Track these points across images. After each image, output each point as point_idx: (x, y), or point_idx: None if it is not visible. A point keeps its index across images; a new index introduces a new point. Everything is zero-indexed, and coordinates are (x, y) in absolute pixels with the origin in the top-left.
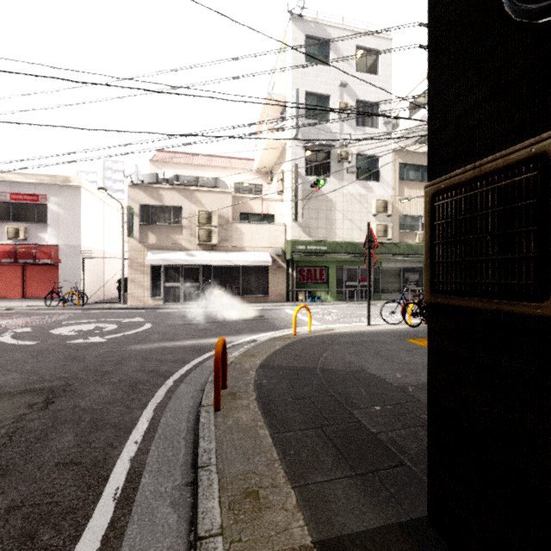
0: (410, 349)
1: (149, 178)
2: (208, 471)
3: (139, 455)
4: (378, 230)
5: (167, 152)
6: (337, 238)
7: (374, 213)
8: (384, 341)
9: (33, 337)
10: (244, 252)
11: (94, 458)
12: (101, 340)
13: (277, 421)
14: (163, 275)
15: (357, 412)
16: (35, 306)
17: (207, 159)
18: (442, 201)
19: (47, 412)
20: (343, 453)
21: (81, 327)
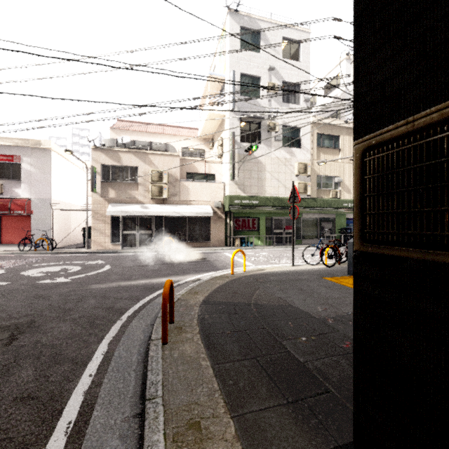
0: (327, 286)
1: (109, 143)
2: (155, 403)
3: (92, 388)
4: (299, 187)
5: (125, 122)
6: (266, 193)
7: (297, 173)
8: (306, 279)
9: (5, 278)
10: (189, 205)
11: (50, 392)
12: (65, 280)
13: (217, 352)
14: (121, 224)
15: (286, 343)
16: (10, 250)
17: (159, 128)
18: (373, 156)
19: (11, 348)
20: (276, 382)
21: (49, 269)
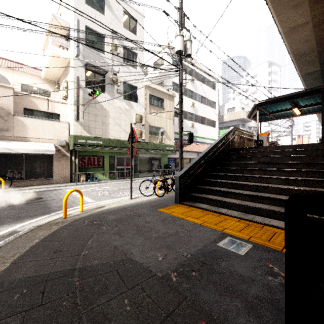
0: (162, 219)
1: None
2: None
3: None
4: (137, 133)
5: None
6: (110, 136)
7: (135, 122)
8: (143, 213)
9: None
10: (27, 142)
11: None
12: None
13: None
14: None
15: None
16: None
17: None
18: None
19: None
20: None
21: None
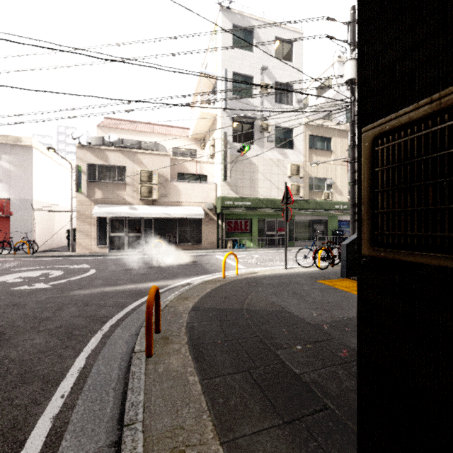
0: (321, 289)
1: (96, 141)
2: (134, 430)
3: (63, 412)
4: (292, 189)
5: (113, 119)
6: (259, 195)
7: (289, 175)
8: (299, 282)
9: None
10: (180, 207)
11: (13, 418)
12: (45, 286)
13: (207, 365)
14: (108, 226)
15: (281, 353)
16: None
17: (149, 127)
18: (387, 143)
19: None
20: (270, 398)
21: (28, 274)
